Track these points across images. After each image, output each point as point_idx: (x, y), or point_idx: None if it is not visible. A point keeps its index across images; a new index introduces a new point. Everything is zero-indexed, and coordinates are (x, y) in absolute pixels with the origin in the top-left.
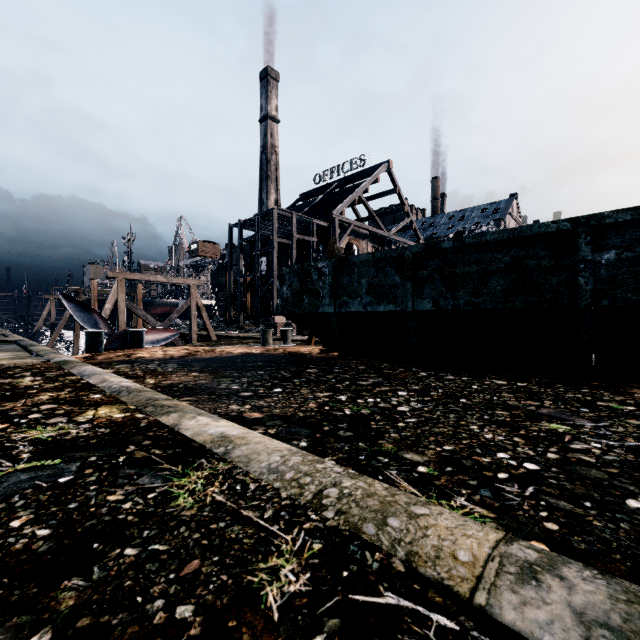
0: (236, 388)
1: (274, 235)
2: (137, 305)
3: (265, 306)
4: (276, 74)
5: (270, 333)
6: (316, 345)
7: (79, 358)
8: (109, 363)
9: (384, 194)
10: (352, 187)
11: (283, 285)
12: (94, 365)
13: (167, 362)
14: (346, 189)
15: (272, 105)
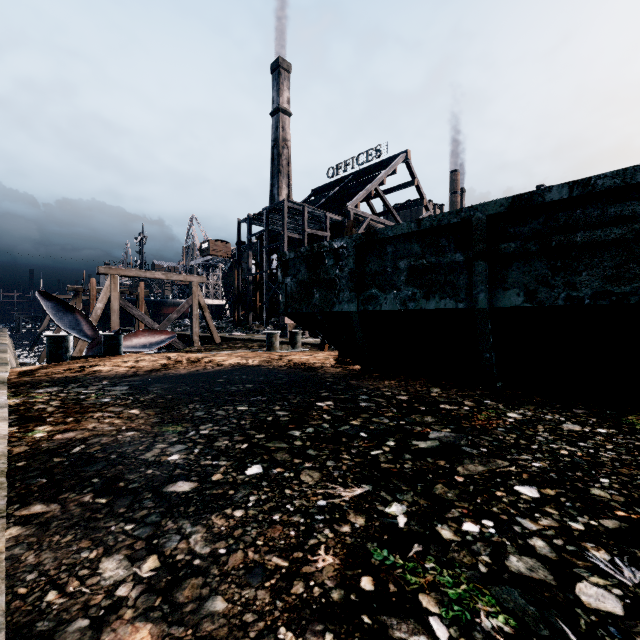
0: (173, 461)
1: (284, 229)
2: (139, 305)
3: (276, 306)
4: (288, 65)
5: (276, 336)
6: (330, 350)
7: (14, 373)
8: (37, 384)
9: (401, 187)
10: (367, 180)
11: (286, 275)
12: (10, 388)
13: (119, 382)
14: (361, 182)
15: (284, 97)
